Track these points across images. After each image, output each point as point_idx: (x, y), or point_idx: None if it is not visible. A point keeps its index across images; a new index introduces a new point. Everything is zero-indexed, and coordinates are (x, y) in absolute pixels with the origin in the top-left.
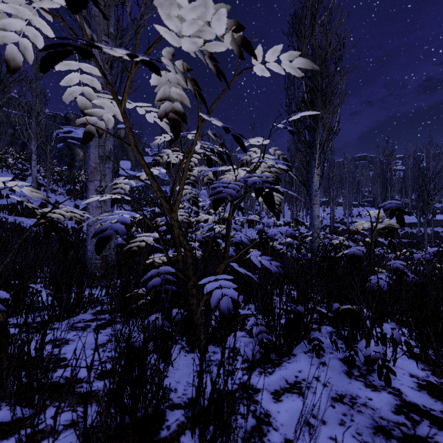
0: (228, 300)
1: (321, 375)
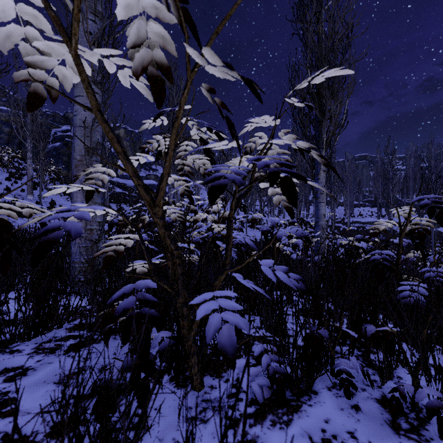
0: (230, 331)
1: (357, 428)
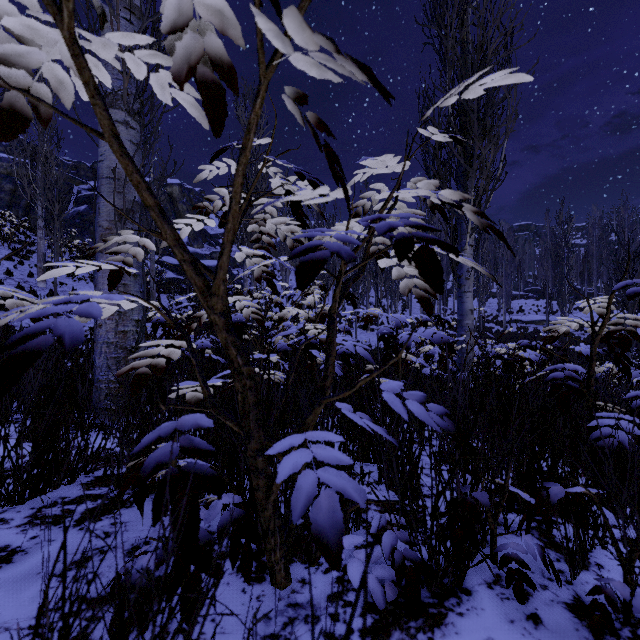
0: (331, 502)
1: None
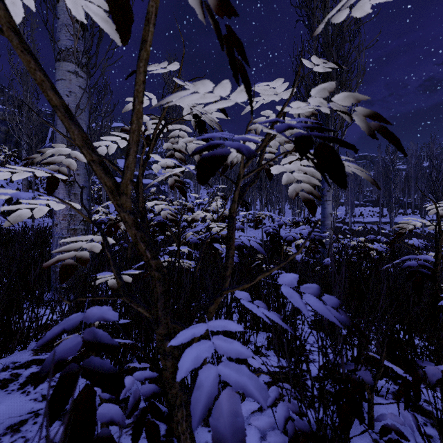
0: (233, 403)
1: None
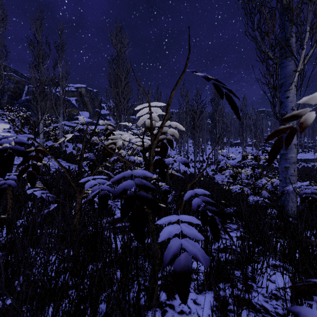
0: None
1: None
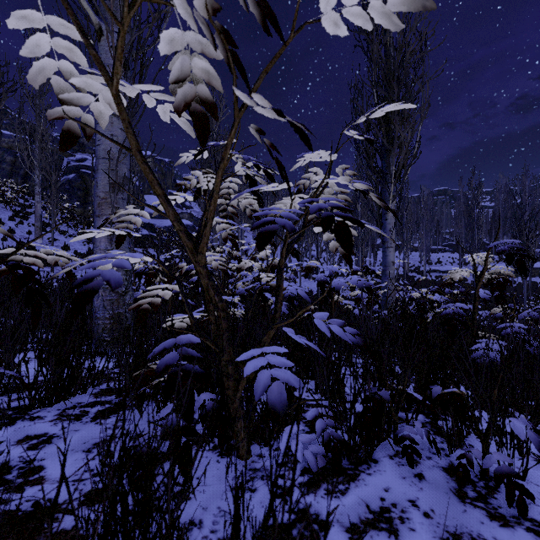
0: (280, 388)
1: (419, 497)
